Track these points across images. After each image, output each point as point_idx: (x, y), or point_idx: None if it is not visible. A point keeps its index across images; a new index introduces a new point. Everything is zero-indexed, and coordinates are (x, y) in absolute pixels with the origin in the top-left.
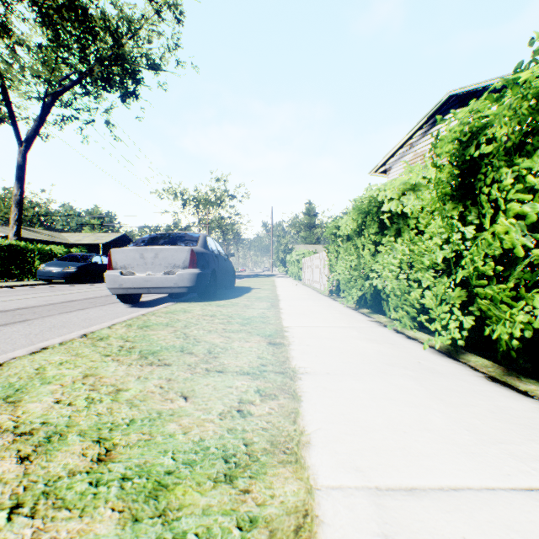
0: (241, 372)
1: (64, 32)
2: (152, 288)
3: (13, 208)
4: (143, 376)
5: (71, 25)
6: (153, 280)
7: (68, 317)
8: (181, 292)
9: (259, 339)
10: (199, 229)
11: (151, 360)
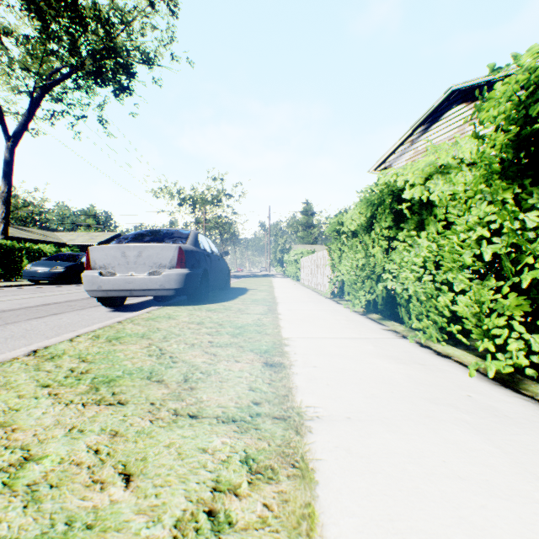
0: (223, 418)
1: (51, 20)
2: (135, 290)
3: (0, 205)
4: (79, 426)
5: (60, 16)
6: (136, 281)
7: (35, 325)
8: (168, 295)
9: (253, 358)
10: (195, 229)
11: (102, 393)
